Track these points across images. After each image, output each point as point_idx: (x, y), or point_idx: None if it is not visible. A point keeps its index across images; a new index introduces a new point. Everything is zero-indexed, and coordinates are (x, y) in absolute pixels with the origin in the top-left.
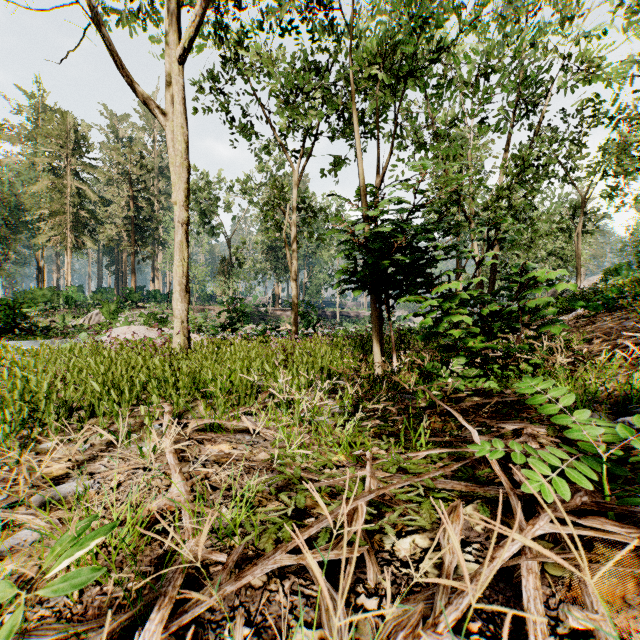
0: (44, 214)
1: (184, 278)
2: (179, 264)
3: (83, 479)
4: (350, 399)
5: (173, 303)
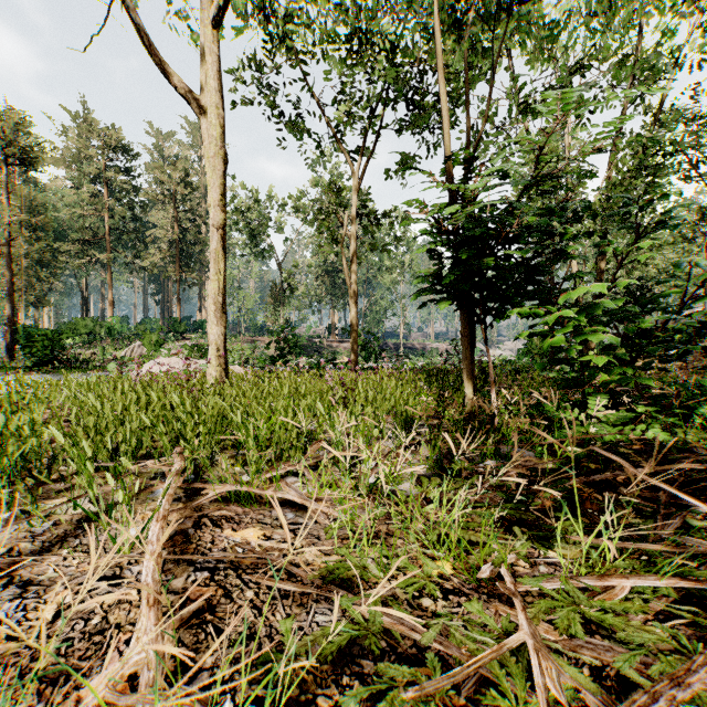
0: (87, 240)
1: (220, 295)
2: (214, 278)
3: (6, 597)
4: (439, 454)
5: (208, 327)
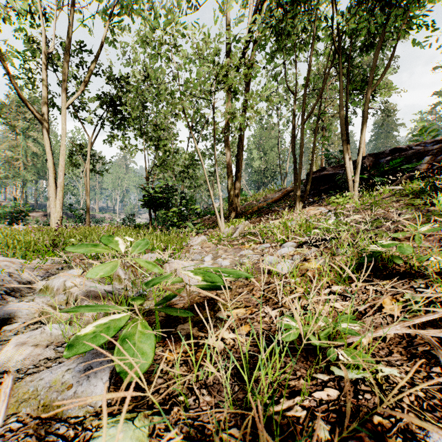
0: None
1: (62, 198)
2: (60, 192)
3: None
4: None
5: (51, 208)
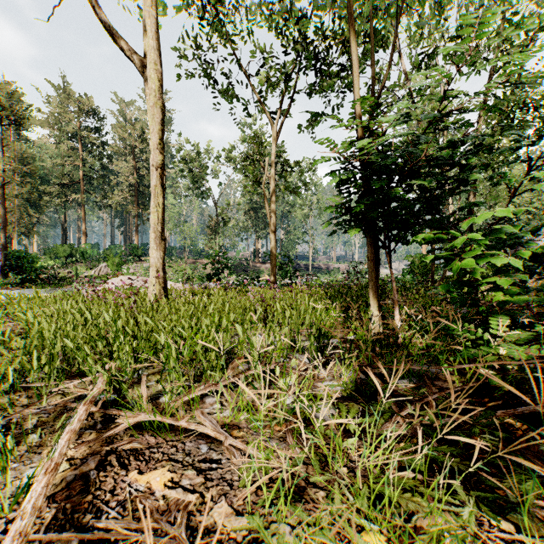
0: (65, 184)
1: (159, 225)
2: (154, 210)
3: None
4: (352, 373)
5: (149, 251)
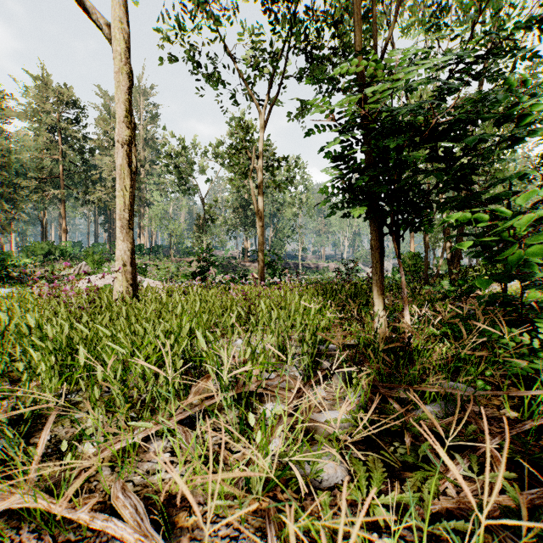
0: (44, 178)
1: (126, 211)
2: (119, 194)
3: None
4: (362, 397)
5: (116, 243)
